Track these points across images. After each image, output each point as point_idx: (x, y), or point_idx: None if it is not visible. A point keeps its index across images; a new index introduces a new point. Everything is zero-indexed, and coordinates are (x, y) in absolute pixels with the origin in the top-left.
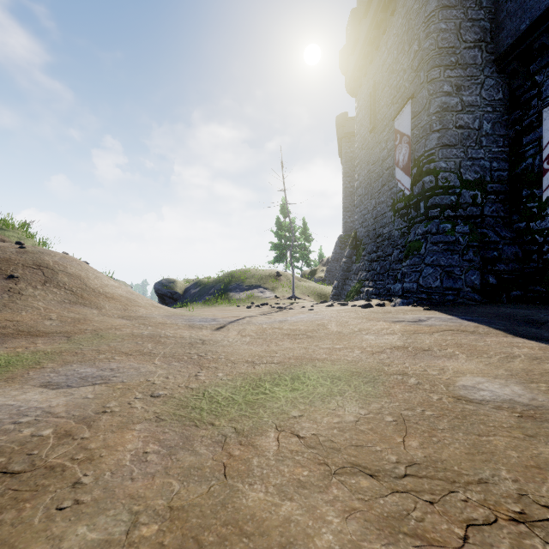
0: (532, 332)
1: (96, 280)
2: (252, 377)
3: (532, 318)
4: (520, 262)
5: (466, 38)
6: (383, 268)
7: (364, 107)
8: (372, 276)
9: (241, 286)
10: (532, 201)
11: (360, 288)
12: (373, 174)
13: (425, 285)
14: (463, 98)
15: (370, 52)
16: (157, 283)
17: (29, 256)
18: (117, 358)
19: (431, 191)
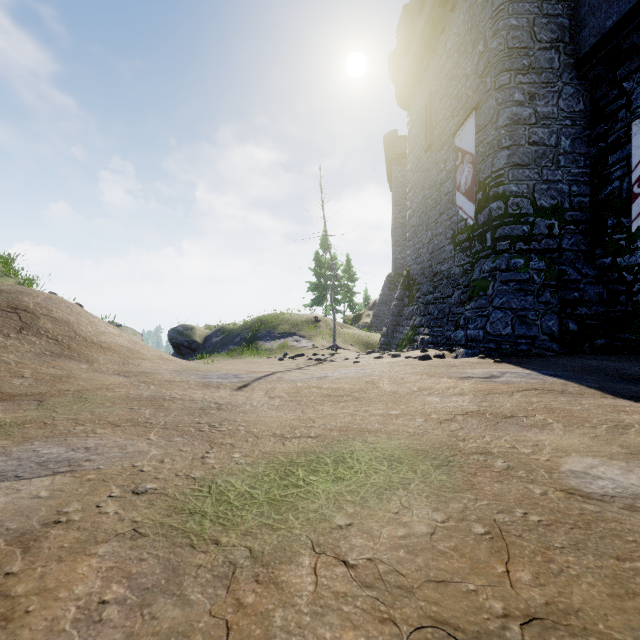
0: (633, 391)
1: (89, 327)
2: (280, 460)
3: (626, 373)
4: (604, 304)
5: (541, 37)
6: (442, 311)
7: (418, 122)
8: (428, 322)
9: (272, 334)
10: (619, 231)
11: (414, 336)
12: (429, 201)
13: (494, 332)
14: (538, 108)
15: (425, 56)
16: (171, 330)
17: (3, 296)
18: (99, 431)
19: (499, 220)
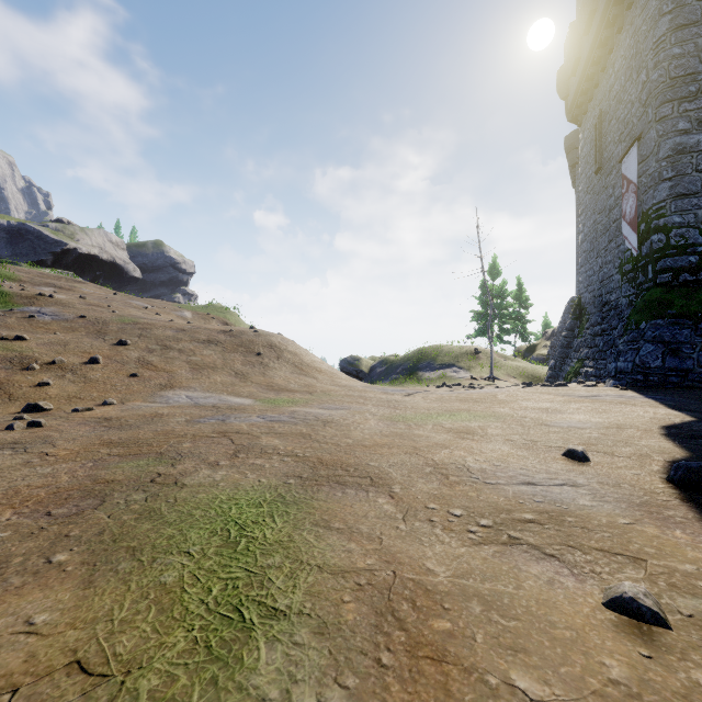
0: None
1: (307, 357)
2: (426, 414)
3: None
4: None
5: None
6: (607, 344)
7: (589, 140)
8: (593, 354)
9: (432, 365)
10: None
11: (579, 369)
12: (599, 226)
13: (642, 364)
14: None
15: (594, 74)
16: (342, 361)
17: (263, 338)
18: (346, 403)
19: (660, 252)
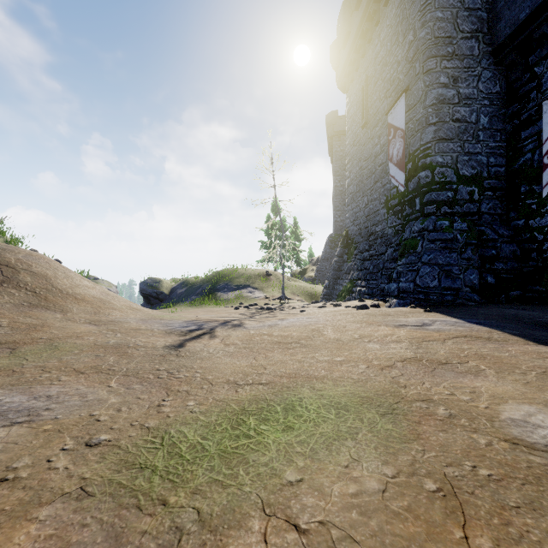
0: None
1: (66, 280)
2: (233, 408)
3: (541, 321)
4: (518, 260)
5: (463, 28)
6: (376, 267)
7: (355, 102)
8: (365, 275)
9: (229, 286)
10: (531, 197)
11: (352, 288)
12: (365, 171)
13: (423, 284)
14: (460, 90)
15: (362, 46)
16: (142, 283)
17: None
18: (63, 378)
19: (427, 187)
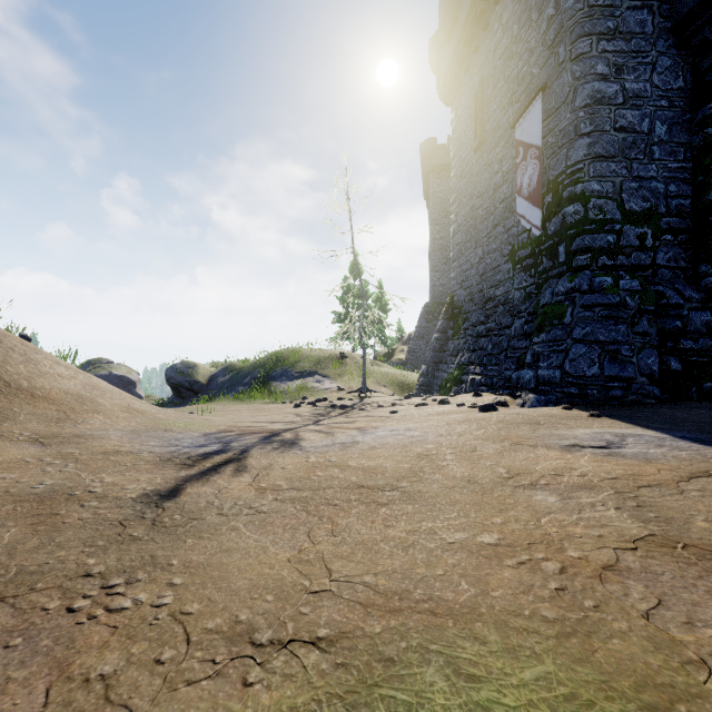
0: None
1: (22, 366)
2: None
3: None
4: None
5: None
6: (498, 346)
7: (465, 117)
8: (480, 358)
9: (289, 373)
10: None
11: (461, 376)
12: (479, 211)
13: (575, 372)
14: (626, 84)
15: (474, 35)
16: (169, 368)
17: None
18: None
19: (576, 228)
